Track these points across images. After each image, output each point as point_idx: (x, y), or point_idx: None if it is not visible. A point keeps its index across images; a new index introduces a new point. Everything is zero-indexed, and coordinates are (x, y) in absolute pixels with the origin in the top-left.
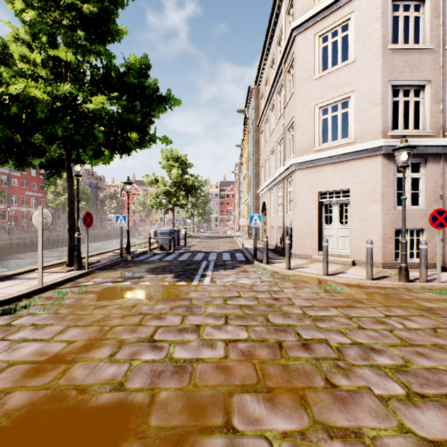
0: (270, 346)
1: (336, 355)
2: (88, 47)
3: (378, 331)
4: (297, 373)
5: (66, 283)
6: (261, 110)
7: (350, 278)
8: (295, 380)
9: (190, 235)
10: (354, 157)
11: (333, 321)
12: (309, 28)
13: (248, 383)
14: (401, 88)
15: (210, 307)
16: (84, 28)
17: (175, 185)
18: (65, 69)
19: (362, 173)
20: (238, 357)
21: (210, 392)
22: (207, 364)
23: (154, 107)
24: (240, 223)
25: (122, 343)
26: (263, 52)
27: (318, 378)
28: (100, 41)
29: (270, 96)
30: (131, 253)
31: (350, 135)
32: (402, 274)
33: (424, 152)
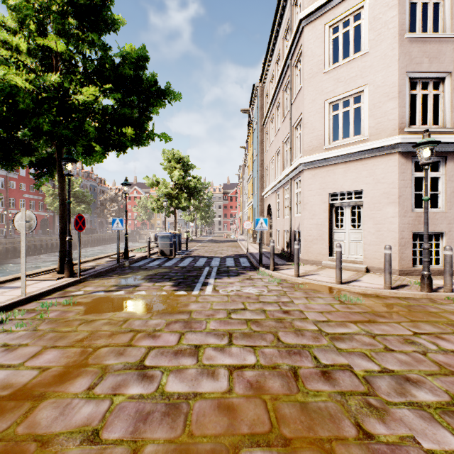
0: (283, 375)
1: (365, 388)
2: (80, 36)
3: (409, 354)
4: (319, 415)
5: (54, 292)
6: (266, 108)
7: (366, 287)
8: (317, 426)
9: (192, 239)
10: (368, 155)
11: (354, 341)
12: (318, 19)
13: (258, 430)
14: (419, 80)
15: (212, 322)
16: (77, 16)
17: (177, 187)
18: (55, 60)
19: (376, 173)
20: (245, 391)
21: (210, 446)
22: (207, 401)
23: (151, 101)
24: (244, 226)
25: (105, 371)
26: (269, 47)
27: (347, 423)
28: (94, 29)
29: (276, 93)
30: (129, 258)
31: (363, 131)
32: (425, 283)
33: (444, 150)
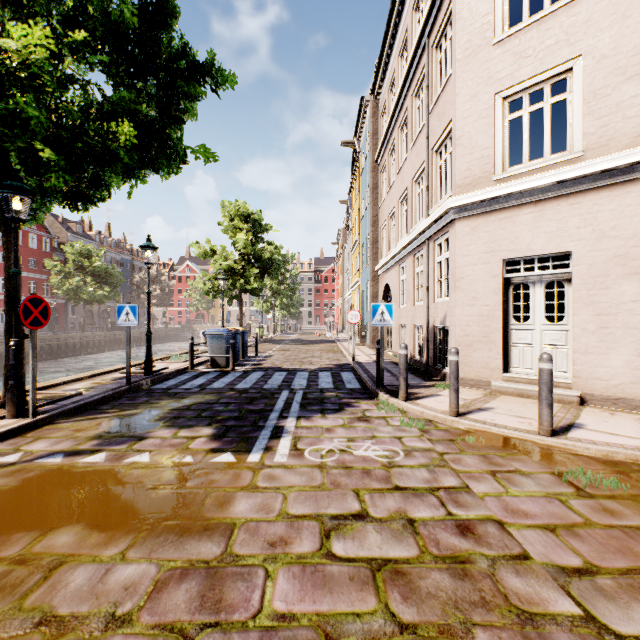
0: None
1: None
2: None
3: None
4: None
5: None
6: (381, 135)
7: (608, 444)
8: None
9: (268, 338)
10: (582, 187)
11: None
12: None
13: None
14: None
15: (280, 578)
16: None
17: (243, 259)
18: None
19: (599, 219)
20: None
21: None
22: None
23: (179, 84)
24: (349, 319)
25: None
26: (387, 31)
27: None
28: None
29: (400, 104)
30: (155, 373)
31: (570, 145)
32: None
33: None
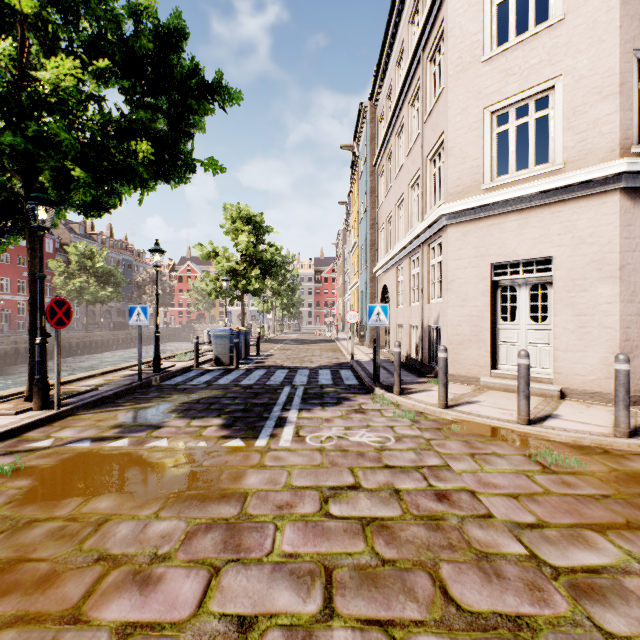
0: None
1: None
2: None
3: None
4: None
5: None
6: (380, 140)
7: (577, 431)
8: None
9: (269, 338)
10: (562, 197)
11: (633, 599)
12: None
13: None
14: None
15: (287, 530)
16: None
17: (245, 260)
18: (21, 29)
19: (578, 226)
20: None
21: None
22: None
23: (189, 102)
24: (348, 319)
25: None
26: (385, 41)
27: None
28: None
29: (397, 112)
30: (163, 370)
31: (552, 157)
32: None
33: None
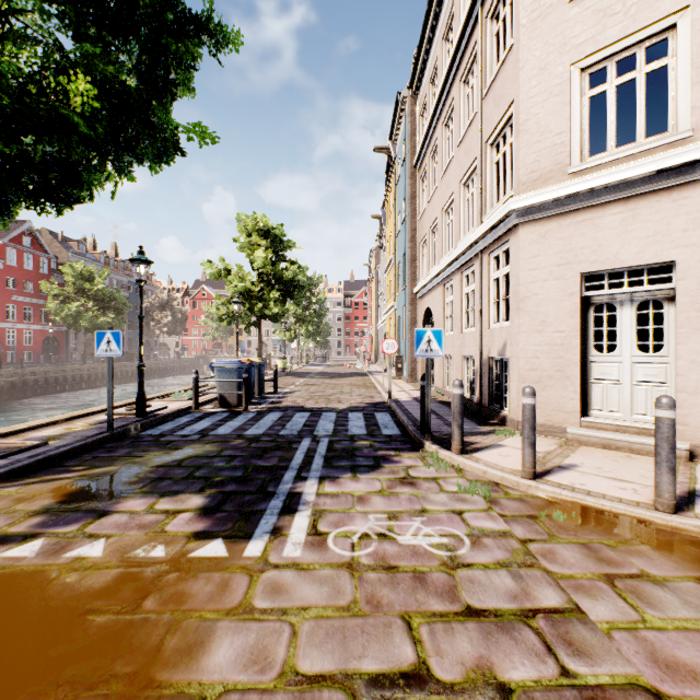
0: None
1: None
2: None
3: None
4: None
5: None
6: (421, 135)
7: None
8: None
9: (291, 371)
10: (691, 177)
11: None
12: None
13: None
14: None
15: None
16: None
17: (262, 280)
18: None
19: None
20: None
21: None
22: None
23: (165, 41)
24: (384, 349)
25: None
26: (429, 11)
27: None
28: None
29: (444, 94)
30: (150, 414)
31: (673, 124)
32: None
33: None
